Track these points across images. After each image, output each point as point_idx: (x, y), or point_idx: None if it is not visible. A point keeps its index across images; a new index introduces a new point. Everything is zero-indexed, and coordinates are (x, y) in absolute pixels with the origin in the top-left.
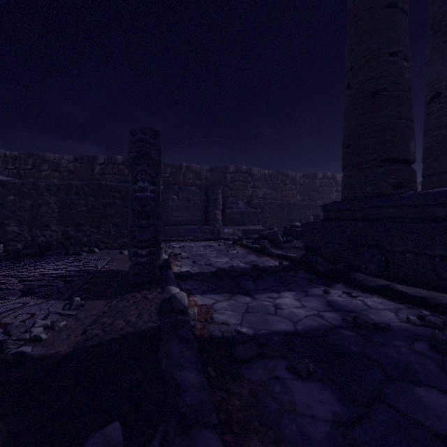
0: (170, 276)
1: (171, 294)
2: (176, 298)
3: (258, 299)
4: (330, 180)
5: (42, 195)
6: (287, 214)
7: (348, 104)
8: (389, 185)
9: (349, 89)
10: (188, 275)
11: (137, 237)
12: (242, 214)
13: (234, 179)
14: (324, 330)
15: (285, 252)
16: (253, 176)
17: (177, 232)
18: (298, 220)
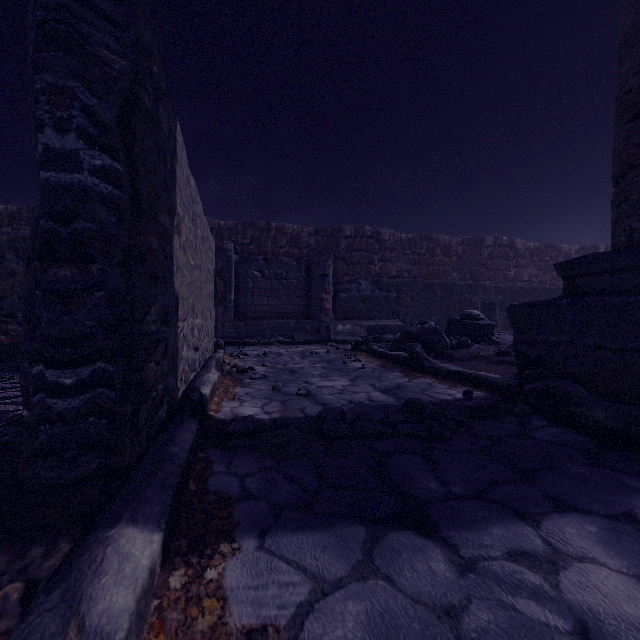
0: (169, 452)
1: (76, 610)
2: None
3: (478, 568)
4: (505, 248)
5: (3, 258)
6: (440, 301)
7: None
8: None
9: None
10: (247, 431)
11: (41, 325)
12: (365, 300)
13: (352, 248)
14: None
15: (461, 367)
16: (383, 242)
17: (259, 329)
18: (459, 311)
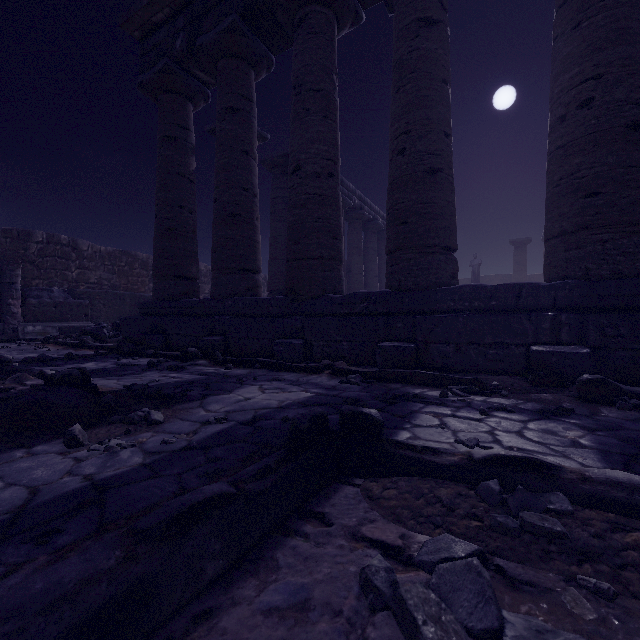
0: None
1: None
2: (4, 356)
3: (65, 366)
4: None
5: None
6: (130, 308)
7: (155, 230)
8: (178, 293)
9: (156, 219)
10: None
11: None
12: (58, 305)
13: (45, 253)
14: (102, 368)
15: None
16: (81, 252)
17: None
18: None
